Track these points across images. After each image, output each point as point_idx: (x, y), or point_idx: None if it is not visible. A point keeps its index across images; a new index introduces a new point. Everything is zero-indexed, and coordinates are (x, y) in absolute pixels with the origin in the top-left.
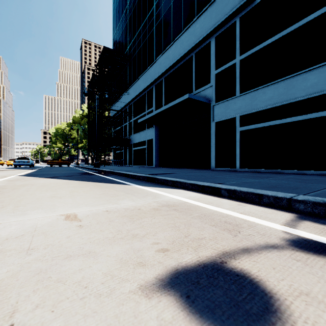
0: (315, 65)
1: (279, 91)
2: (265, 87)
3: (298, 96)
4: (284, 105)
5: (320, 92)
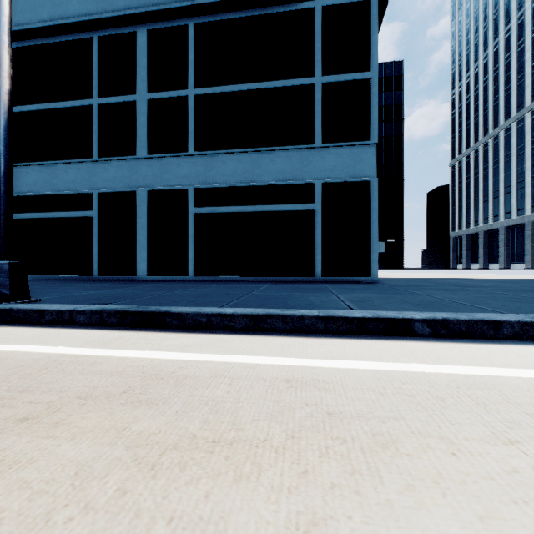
0: (73, 160)
1: (44, 177)
2: (30, 166)
3: (61, 188)
4: (48, 195)
5: (78, 190)
